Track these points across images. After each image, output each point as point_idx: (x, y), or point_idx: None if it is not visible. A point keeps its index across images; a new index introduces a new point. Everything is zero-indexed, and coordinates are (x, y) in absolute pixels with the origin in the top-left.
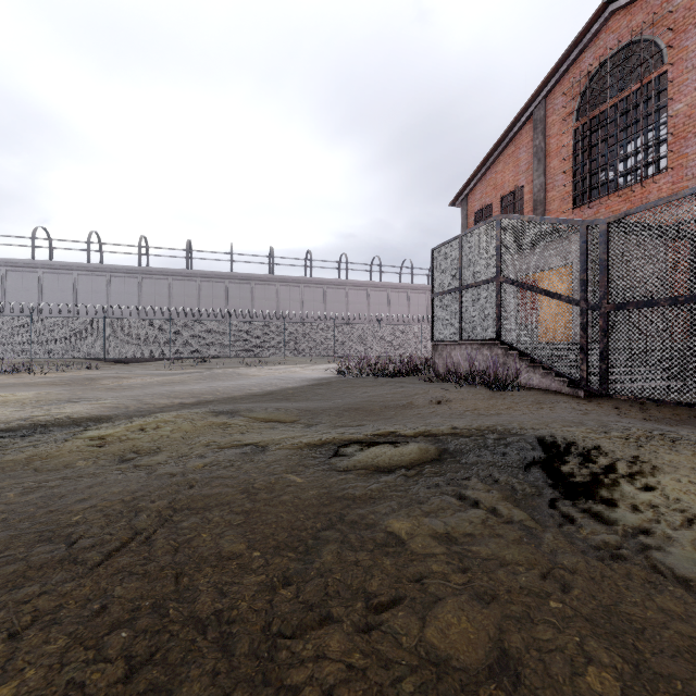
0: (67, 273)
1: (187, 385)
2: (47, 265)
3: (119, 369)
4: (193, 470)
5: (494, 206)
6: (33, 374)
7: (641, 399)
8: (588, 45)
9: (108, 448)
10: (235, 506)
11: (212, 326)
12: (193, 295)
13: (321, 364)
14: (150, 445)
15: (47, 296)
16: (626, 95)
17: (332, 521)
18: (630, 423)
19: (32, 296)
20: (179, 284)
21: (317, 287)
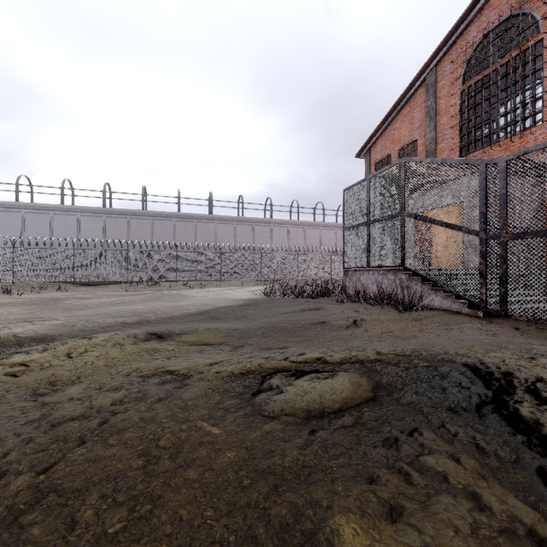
0: (45, 213)
1: (135, 305)
2: (28, 206)
3: (84, 290)
4: (97, 412)
5: (392, 156)
6: (10, 295)
7: (540, 320)
8: (473, 20)
9: (24, 377)
10: (122, 486)
11: (162, 256)
12: (147, 230)
13: (250, 287)
14: (70, 373)
15: (28, 231)
16: (506, 61)
17: (252, 524)
18: (543, 345)
19: (16, 231)
20: (136, 222)
21: (247, 225)
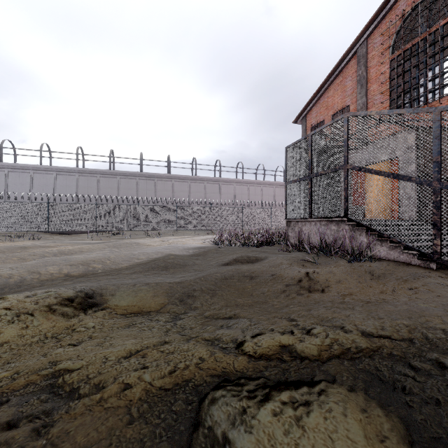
0: (26, 172)
1: (90, 254)
2: (11, 166)
3: (54, 239)
4: None
5: (326, 121)
6: None
7: None
8: None
9: None
10: None
11: (126, 209)
12: (114, 187)
13: (201, 236)
14: None
15: (11, 188)
16: (434, 30)
17: None
18: None
19: (0, 187)
20: (105, 180)
21: (199, 182)
